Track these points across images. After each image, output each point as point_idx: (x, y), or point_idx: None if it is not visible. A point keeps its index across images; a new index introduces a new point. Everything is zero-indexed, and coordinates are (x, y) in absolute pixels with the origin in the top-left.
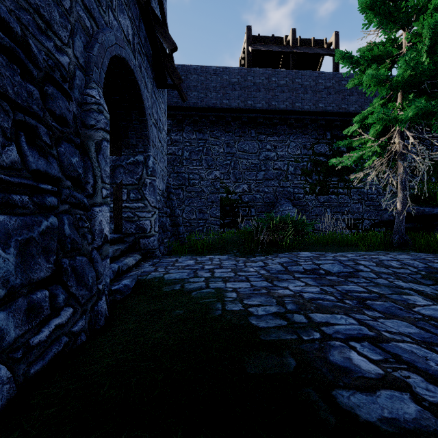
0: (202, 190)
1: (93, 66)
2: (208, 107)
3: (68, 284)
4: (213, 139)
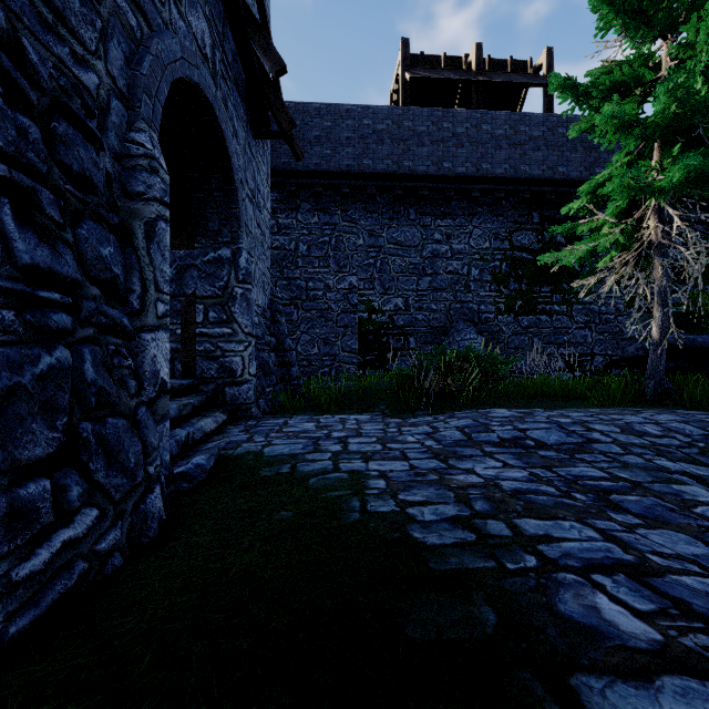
0: (329, 307)
1: (141, 92)
2: (338, 172)
3: (89, 467)
4: (347, 224)
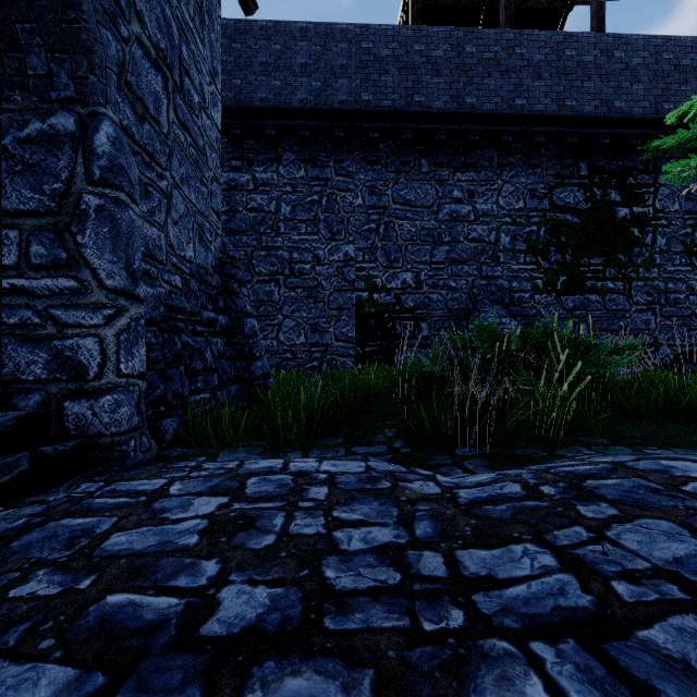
0: (319, 285)
1: None
2: (330, 109)
3: None
4: (342, 179)
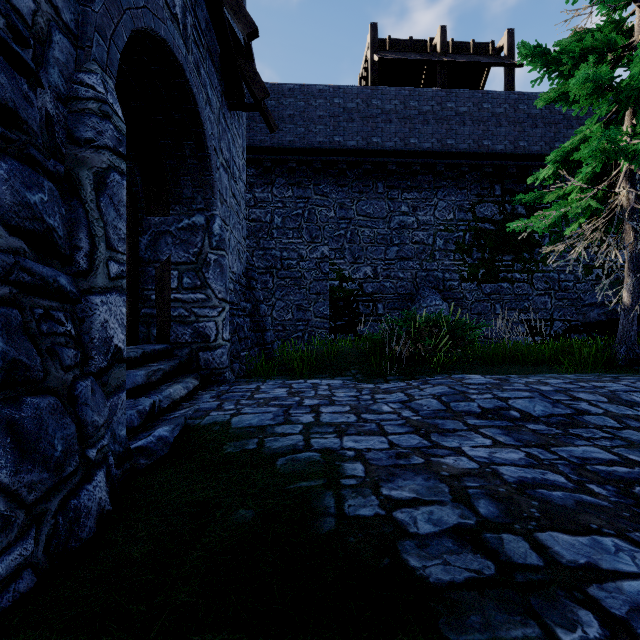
0: (303, 276)
1: (93, 31)
2: (311, 148)
3: None
4: (319, 198)
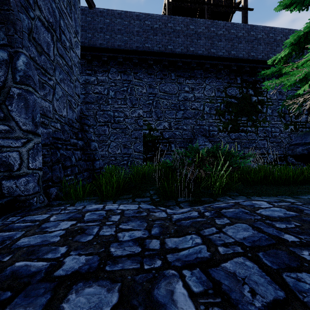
0: (127, 127)
1: None
2: (131, 50)
3: None
4: (137, 81)
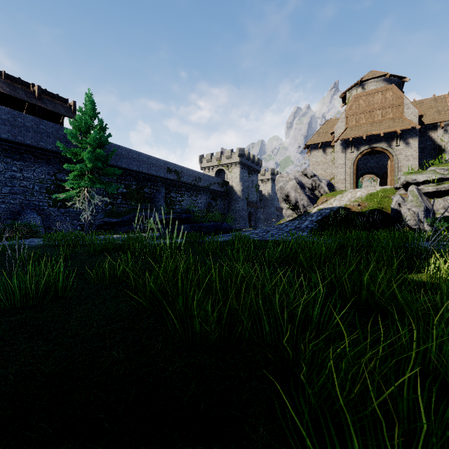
0: None
1: None
2: None
3: None
4: None
